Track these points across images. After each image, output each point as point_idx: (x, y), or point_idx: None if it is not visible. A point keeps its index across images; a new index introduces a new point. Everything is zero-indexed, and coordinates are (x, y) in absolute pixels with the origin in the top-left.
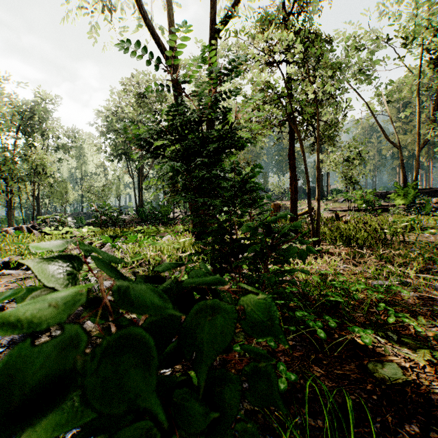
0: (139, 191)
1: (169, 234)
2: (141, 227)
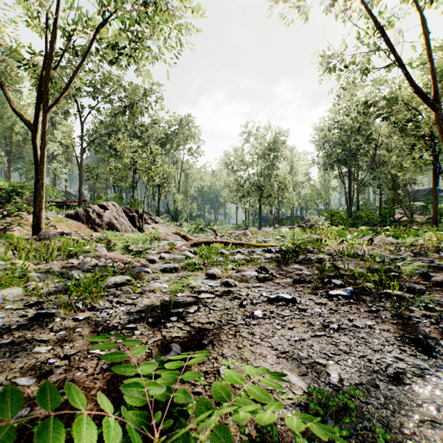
0: (349, 194)
1: (426, 232)
2: (389, 227)
